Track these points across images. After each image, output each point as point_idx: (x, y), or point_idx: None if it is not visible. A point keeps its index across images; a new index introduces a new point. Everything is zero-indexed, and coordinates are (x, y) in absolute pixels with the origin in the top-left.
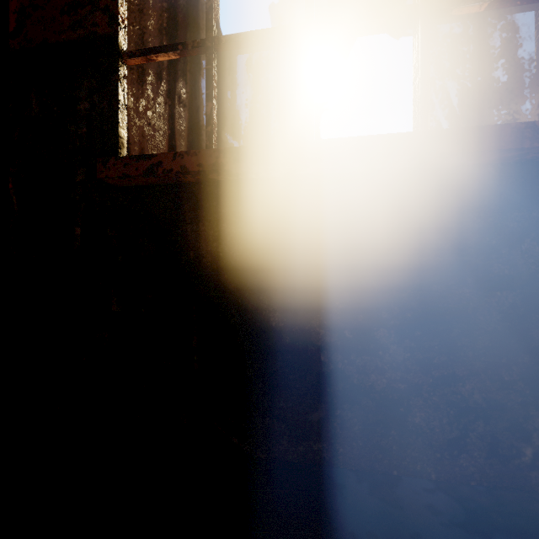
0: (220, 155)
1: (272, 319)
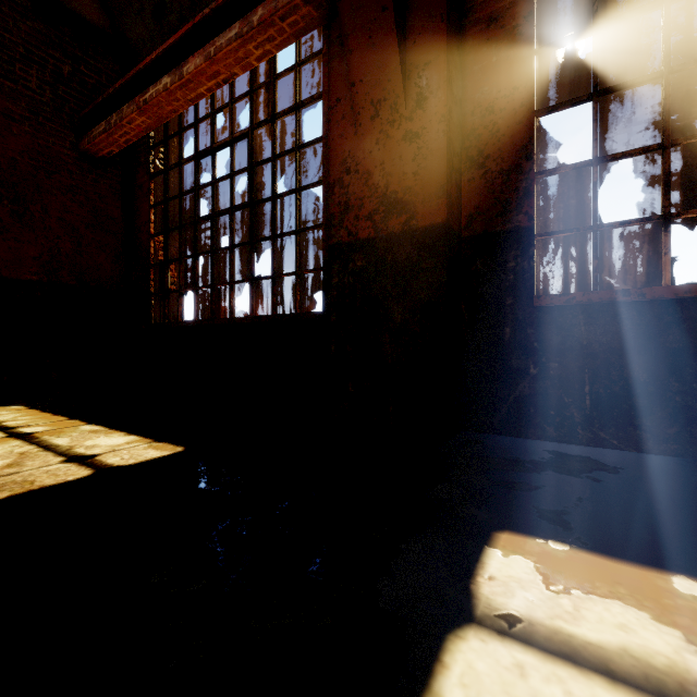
0: (613, 293)
1: (641, 377)
